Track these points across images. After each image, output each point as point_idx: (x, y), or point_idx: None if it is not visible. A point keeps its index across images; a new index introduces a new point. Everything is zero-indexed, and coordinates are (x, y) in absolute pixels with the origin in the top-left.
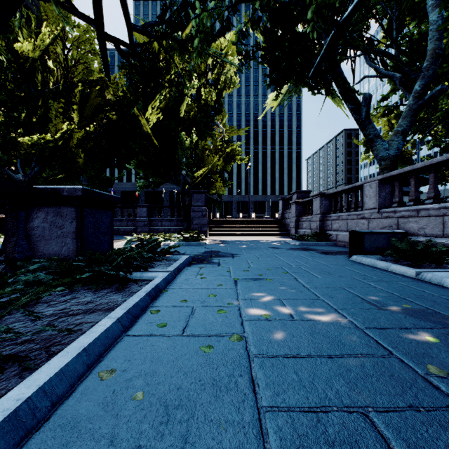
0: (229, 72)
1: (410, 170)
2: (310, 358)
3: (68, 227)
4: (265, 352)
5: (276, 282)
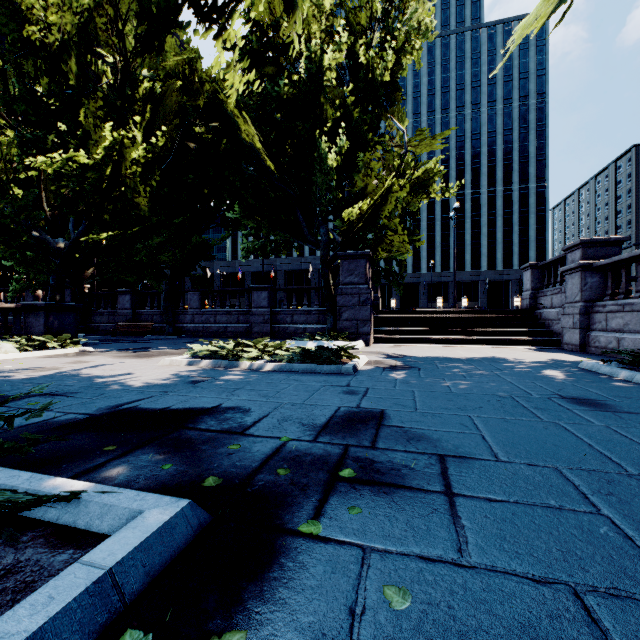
0: (415, 18)
1: None
2: None
3: None
4: None
5: None
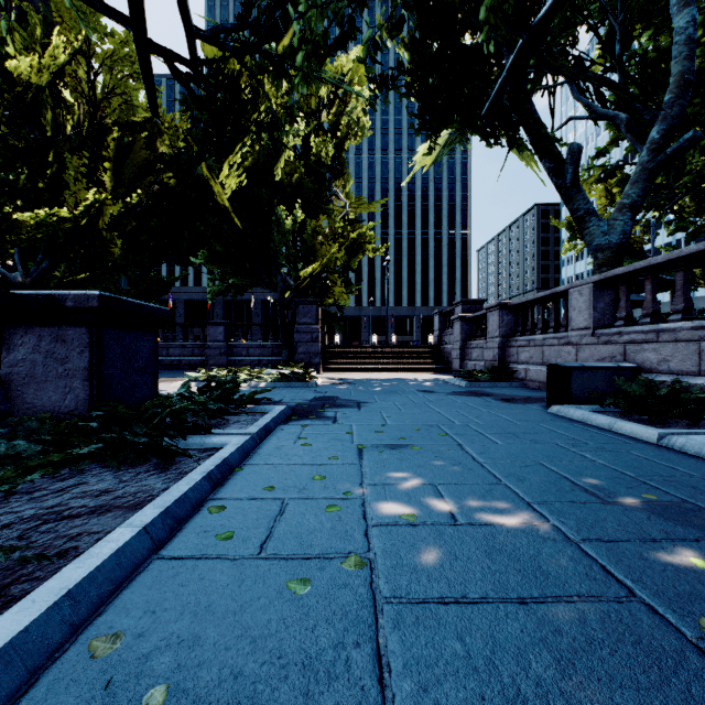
0: (354, 111)
1: (645, 267)
2: (486, 606)
3: (76, 361)
4: (405, 592)
5: (428, 452)
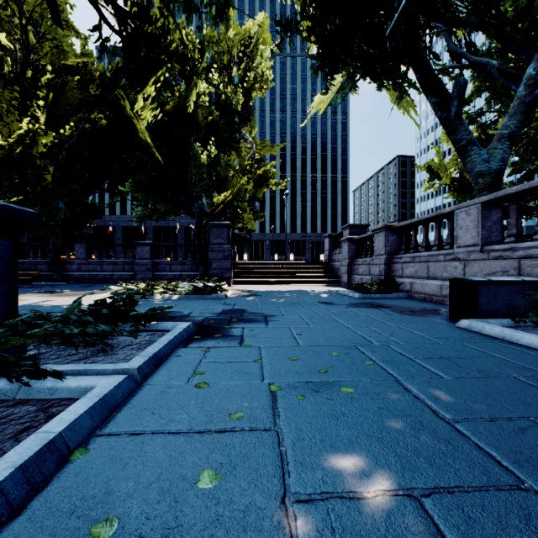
0: (260, 68)
1: None
2: None
3: None
4: None
5: (365, 398)
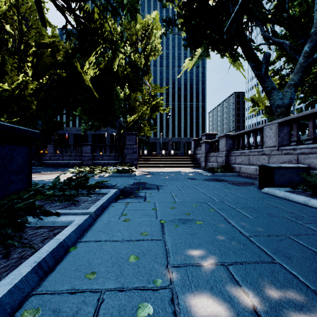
0: (154, 43)
1: (310, 113)
2: None
3: None
4: None
5: (208, 226)
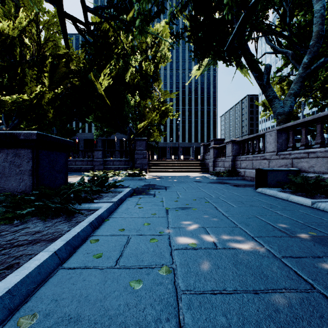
0: (163, 50)
1: (302, 122)
2: (237, 295)
3: (25, 166)
4: (192, 287)
5: (200, 211)
